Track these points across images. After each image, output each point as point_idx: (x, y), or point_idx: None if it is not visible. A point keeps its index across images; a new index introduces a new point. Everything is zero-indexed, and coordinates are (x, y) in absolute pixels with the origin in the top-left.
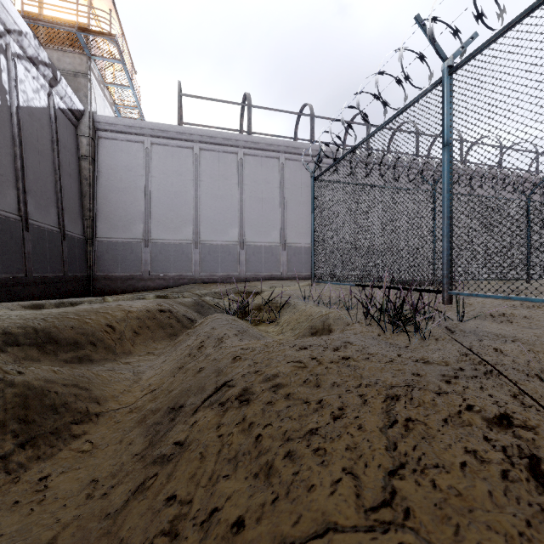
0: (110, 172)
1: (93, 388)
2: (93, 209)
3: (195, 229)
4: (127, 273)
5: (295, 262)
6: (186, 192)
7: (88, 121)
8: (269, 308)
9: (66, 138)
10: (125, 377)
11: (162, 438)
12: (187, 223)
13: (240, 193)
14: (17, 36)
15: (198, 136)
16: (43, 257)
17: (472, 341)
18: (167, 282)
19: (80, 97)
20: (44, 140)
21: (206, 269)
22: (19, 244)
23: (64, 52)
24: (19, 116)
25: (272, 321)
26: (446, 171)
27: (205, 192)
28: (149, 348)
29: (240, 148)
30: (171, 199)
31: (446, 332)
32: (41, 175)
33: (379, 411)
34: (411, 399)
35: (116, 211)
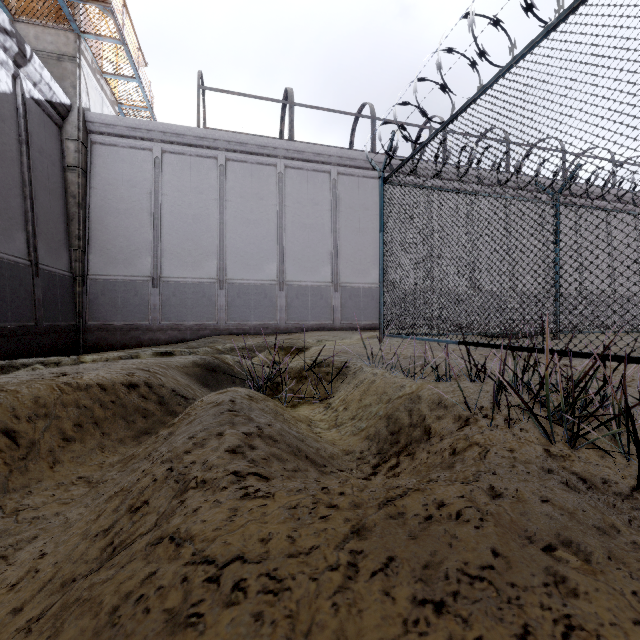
0: (107, 188)
1: None
2: (85, 237)
3: (221, 263)
4: (129, 321)
5: (351, 307)
6: (208, 215)
7: (77, 119)
8: (316, 377)
9: (44, 139)
10: None
11: None
12: (209, 256)
13: (279, 217)
14: None
15: (224, 142)
16: (0, 299)
17: None
18: (183, 334)
19: (65, 87)
20: (5, 138)
21: (235, 317)
22: None
23: (44, 27)
24: None
25: (319, 401)
26: None
27: (233, 216)
28: (87, 463)
29: (279, 158)
30: (188, 224)
31: None
32: None
33: None
34: None
35: (116, 239)
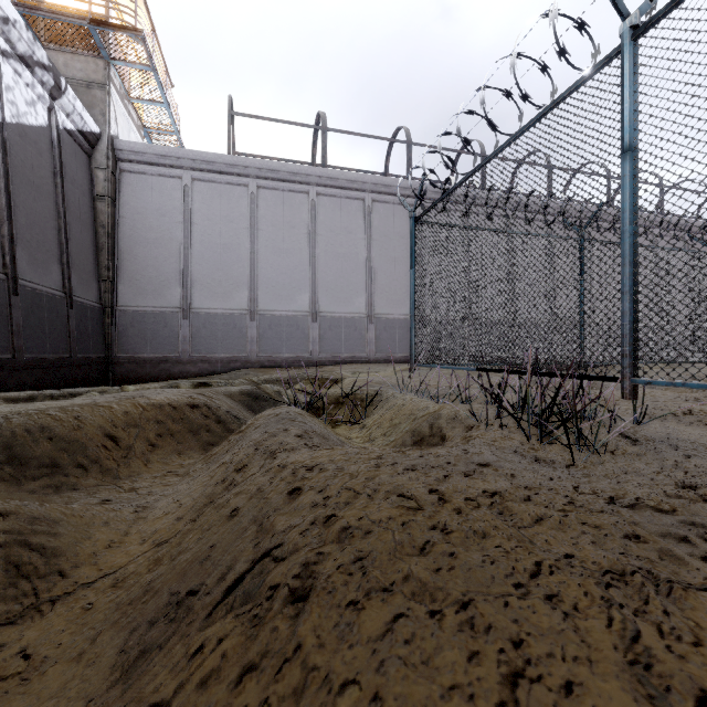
0: (136, 217)
1: (55, 540)
2: (114, 267)
3: (252, 294)
4: (158, 354)
5: (386, 339)
6: (239, 245)
7: (106, 148)
8: (352, 403)
9: (75, 170)
10: (120, 517)
11: (145, 662)
12: (240, 286)
13: (311, 246)
14: (1, 24)
15: (255, 169)
16: (40, 331)
17: (675, 458)
18: (214, 366)
19: (95, 115)
20: (43, 171)
21: (267, 349)
22: (4, 313)
23: (73, 54)
24: (4, 135)
25: (355, 422)
26: (628, 190)
27: (264, 245)
28: (171, 463)
29: (311, 185)
30: (218, 254)
31: (624, 442)
32: (37, 219)
33: (613, 663)
34: (667, 616)
35: (145, 270)
